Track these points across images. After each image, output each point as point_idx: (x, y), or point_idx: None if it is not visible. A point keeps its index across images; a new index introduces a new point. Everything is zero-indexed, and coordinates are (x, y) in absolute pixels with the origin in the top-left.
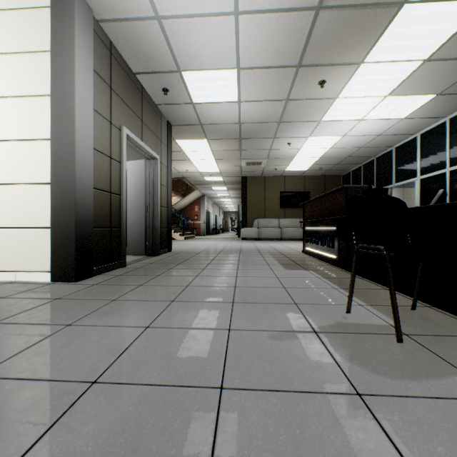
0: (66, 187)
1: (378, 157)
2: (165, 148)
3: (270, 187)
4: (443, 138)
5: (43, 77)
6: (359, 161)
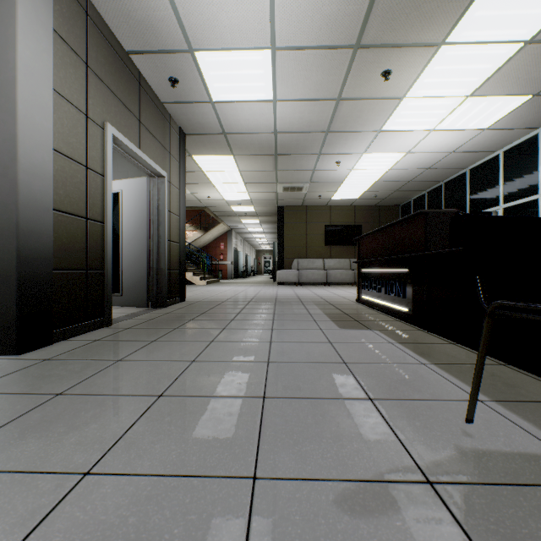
0: (3, 206)
1: (447, 182)
2: (176, 164)
3: (313, 219)
4: (535, 155)
5: None
6: (423, 186)
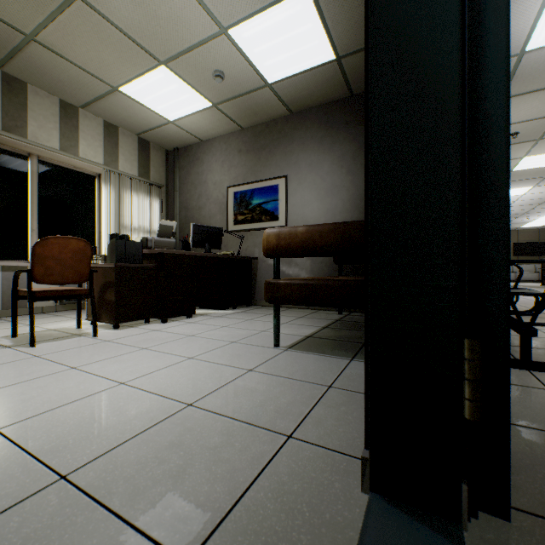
0: None
1: None
2: None
3: None
4: None
5: None
6: None
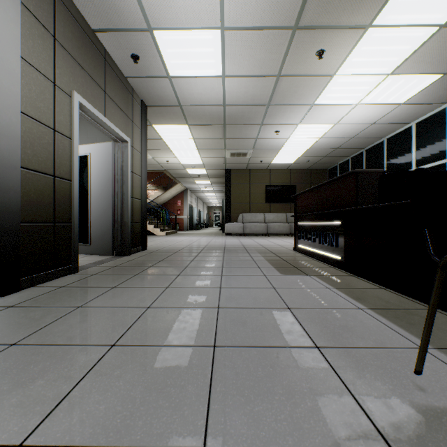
0: None
1: (367, 149)
2: (138, 131)
3: (256, 180)
4: (443, 126)
5: None
6: (348, 153)
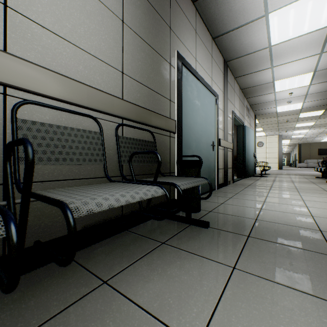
0: (280, 158)
1: None
2: None
3: (313, 147)
4: None
5: (276, 145)
6: None
